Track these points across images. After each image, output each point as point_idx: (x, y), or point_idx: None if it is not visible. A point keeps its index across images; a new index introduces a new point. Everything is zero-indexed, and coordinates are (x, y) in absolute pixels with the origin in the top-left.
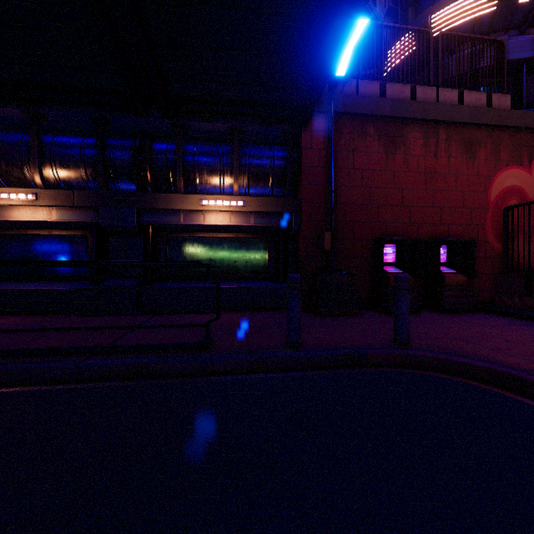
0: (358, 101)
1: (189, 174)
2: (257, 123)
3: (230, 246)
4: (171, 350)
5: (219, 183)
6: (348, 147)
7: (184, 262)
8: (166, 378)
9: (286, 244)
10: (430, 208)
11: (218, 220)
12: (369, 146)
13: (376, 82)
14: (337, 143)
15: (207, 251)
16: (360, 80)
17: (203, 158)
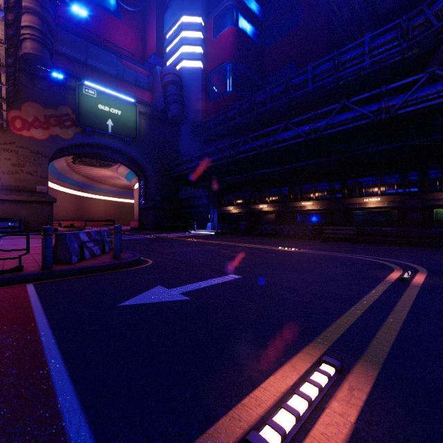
0: None
1: None
2: None
3: None
4: None
5: None
6: None
7: None
8: None
9: None
10: None
11: None
12: None
13: None
14: None
15: None
16: None
17: None
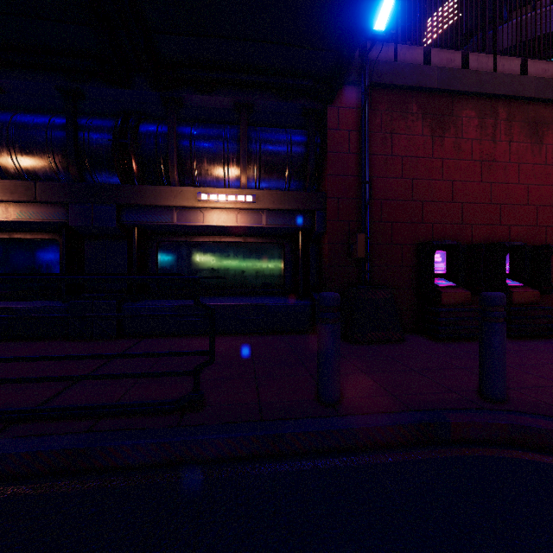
0: (398, 69)
1: (185, 163)
2: (270, 96)
3: (237, 253)
4: (137, 413)
5: (222, 173)
6: (385, 128)
7: (158, 275)
8: (118, 474)
9: (306, 251)
10: (487, 205)
11: (221, 220)
12: (411, 127)
13: (419, 47)
14: (371, 122)
15: (208, 259)
16: (400, 45)
17: (202, 142)
